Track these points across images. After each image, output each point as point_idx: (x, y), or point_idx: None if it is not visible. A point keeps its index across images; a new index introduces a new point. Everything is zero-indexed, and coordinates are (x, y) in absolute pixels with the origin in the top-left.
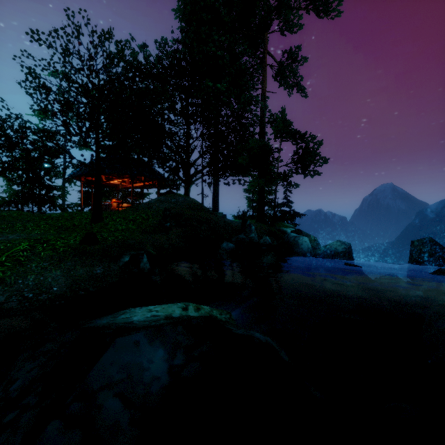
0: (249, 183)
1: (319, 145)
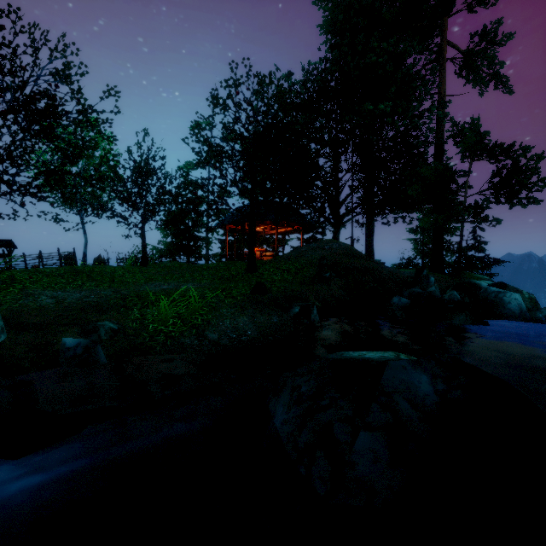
0: (422, 221)
1: (537, 159)
